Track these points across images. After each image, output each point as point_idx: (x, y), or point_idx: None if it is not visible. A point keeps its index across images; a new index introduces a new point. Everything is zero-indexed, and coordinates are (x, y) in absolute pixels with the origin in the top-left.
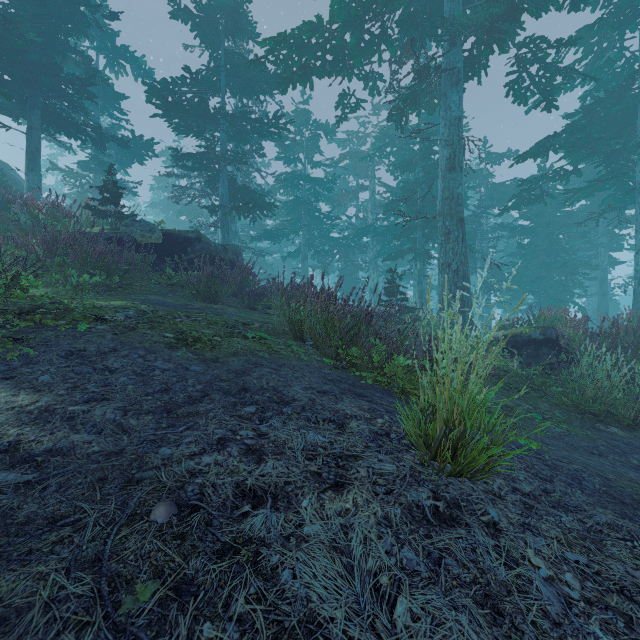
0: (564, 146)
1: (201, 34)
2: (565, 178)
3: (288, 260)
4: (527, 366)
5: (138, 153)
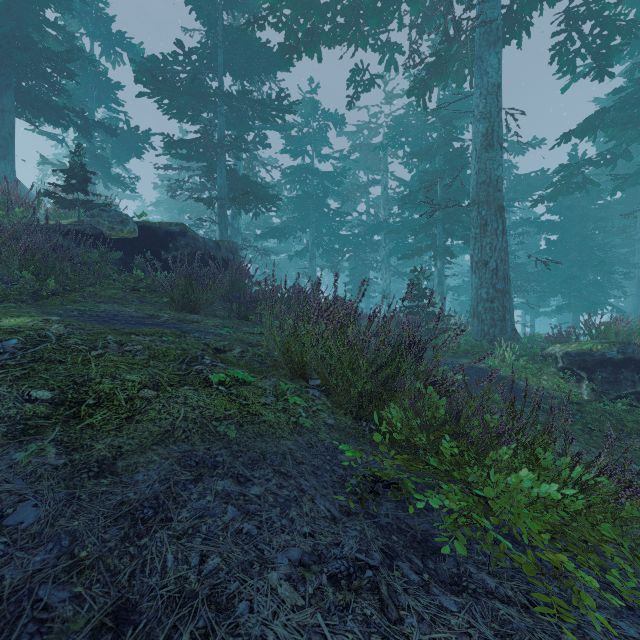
0: (617, 122)
1: (196, 6)
2: (612, 163)
3: (295, 260)
4: (603, 395)
5: (135, 146)
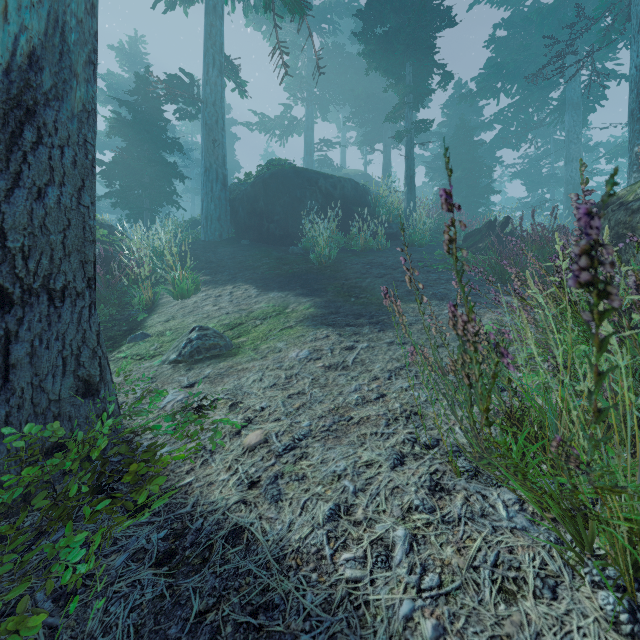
0: None
1: (541, 137)
2: None
3: None
4: None
5: None
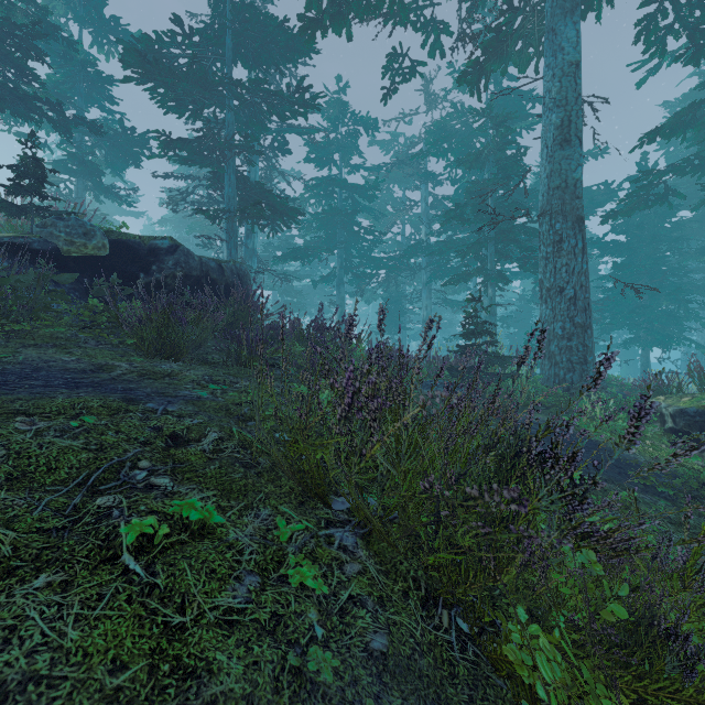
0: None
1: None
2: (699, 170)
3: (321, 286)
4: None
5: (131, 151)
